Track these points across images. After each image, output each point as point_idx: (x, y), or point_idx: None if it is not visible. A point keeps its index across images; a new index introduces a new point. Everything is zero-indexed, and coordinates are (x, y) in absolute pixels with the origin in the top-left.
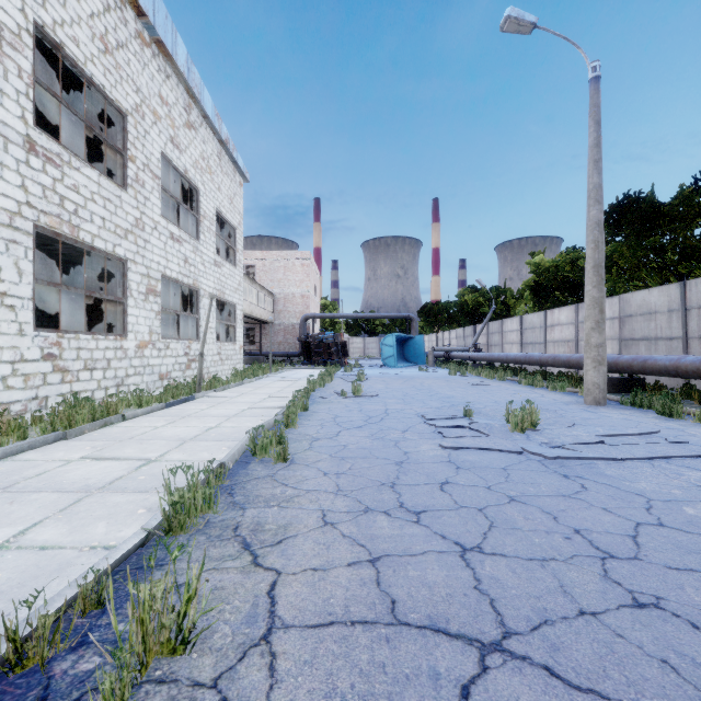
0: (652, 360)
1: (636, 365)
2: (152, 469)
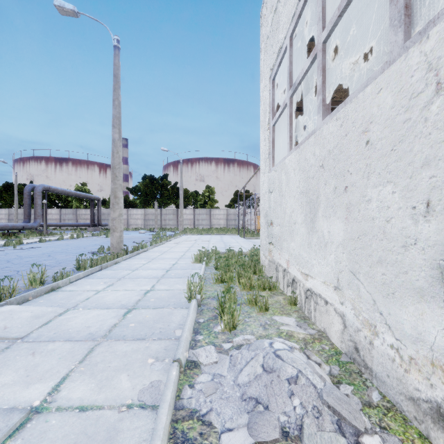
0: None
1: None
2: None
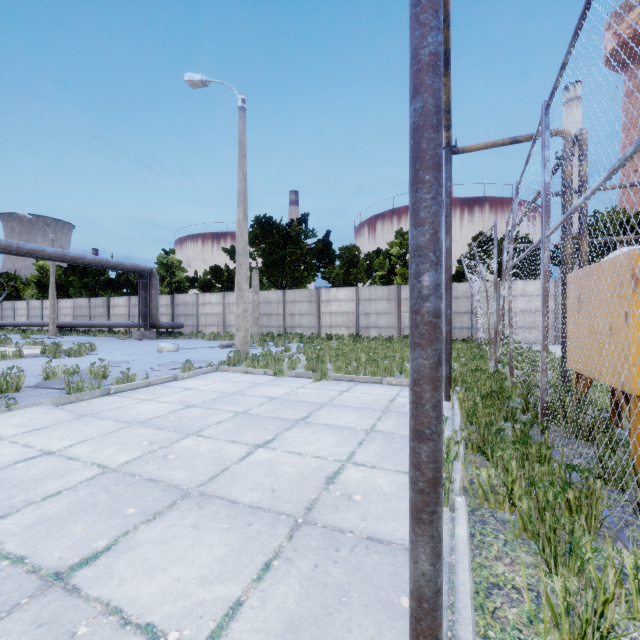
0: (73, 323)
1: (69, 324)
2: None
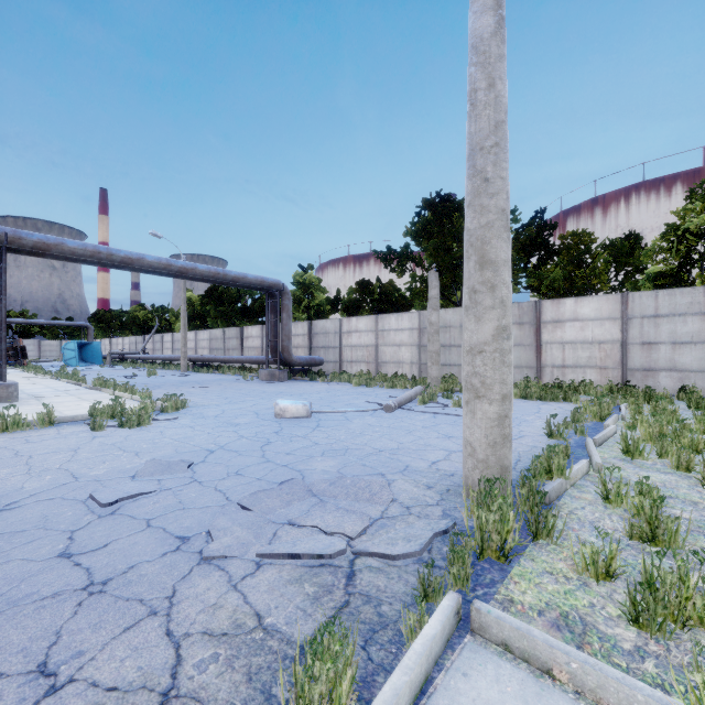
0: (205, 357)
1: (202, 359)
2: (46, 384)
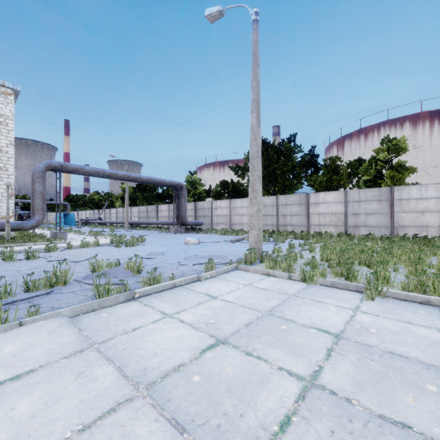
0: (138, 221)
1: (136, 222)
2: None
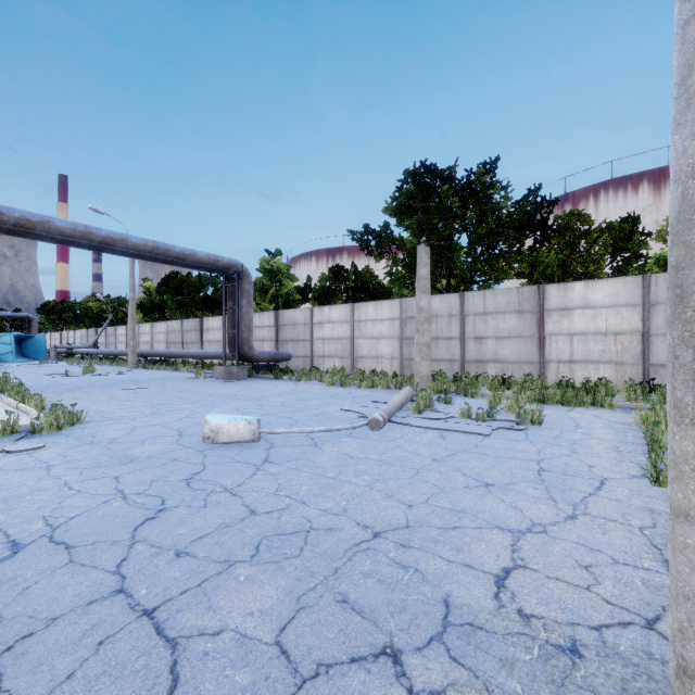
0: (158, 352)
1: (154, 353)
2: None
